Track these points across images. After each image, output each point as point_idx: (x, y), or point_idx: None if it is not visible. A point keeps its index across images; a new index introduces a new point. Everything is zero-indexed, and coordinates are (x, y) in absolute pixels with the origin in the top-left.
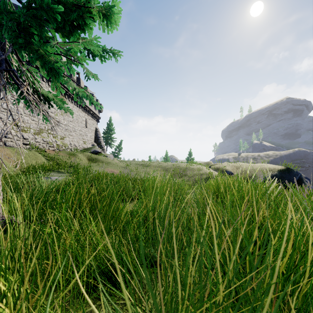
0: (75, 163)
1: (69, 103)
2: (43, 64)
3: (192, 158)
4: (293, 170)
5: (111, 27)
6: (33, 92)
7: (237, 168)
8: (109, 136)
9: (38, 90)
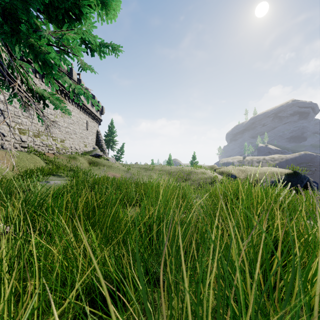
0: (75, 166)
1: (69, 105)
2: (35, 57)
3: (196, 161)
4: (301, 174)
5: (110, 16)
6: (26, 90)
7: (242, 172)
8: (111, 139)
9: (32, 88)
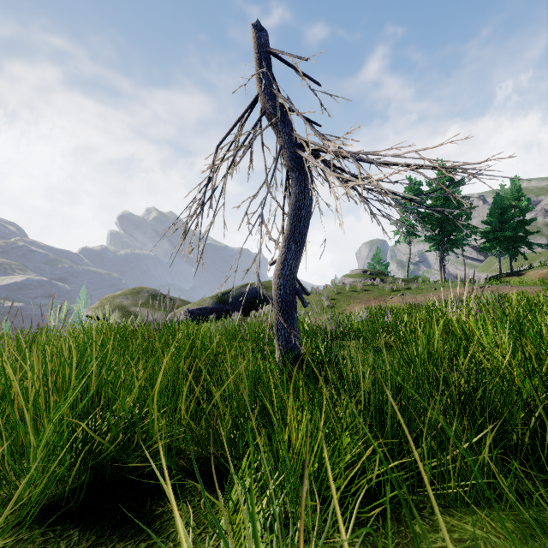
0: None
1: None
2: None
3: None
4: None
5: None
6: None
7: None
8: None
9: None
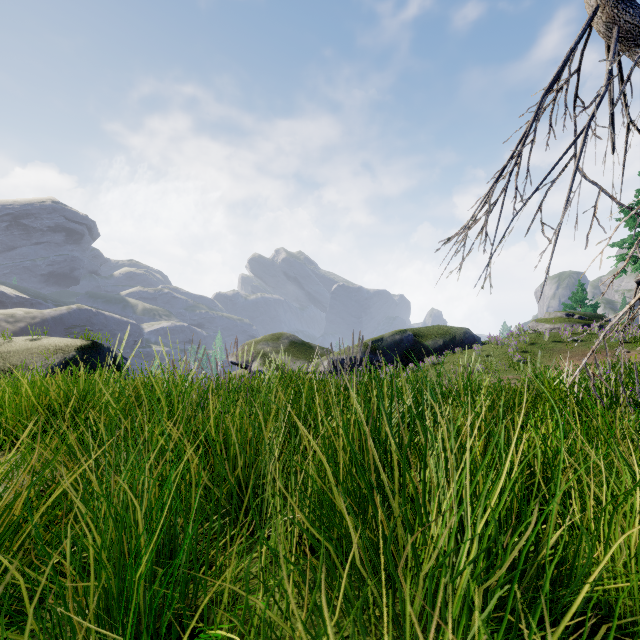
0: None
1: None
2: None
3: None
4: (104, 346)
5: None
6: None
7: None
8: None
9: None
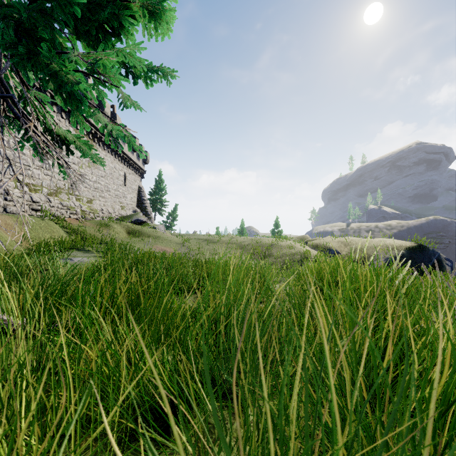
0: (109, 237)
1: (99, 150)
2: (57, 88)
3: (279, 230)
4: (428, 249)
5: (161, 31)
6: (43, 131)
7: (346, 245)
8: (158, 199)
9: (51, 129)
